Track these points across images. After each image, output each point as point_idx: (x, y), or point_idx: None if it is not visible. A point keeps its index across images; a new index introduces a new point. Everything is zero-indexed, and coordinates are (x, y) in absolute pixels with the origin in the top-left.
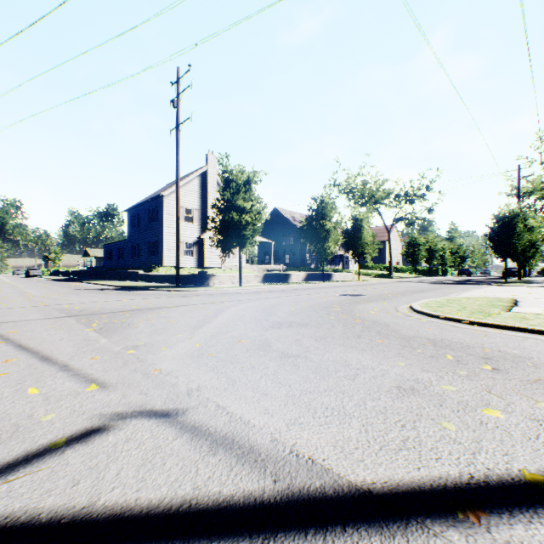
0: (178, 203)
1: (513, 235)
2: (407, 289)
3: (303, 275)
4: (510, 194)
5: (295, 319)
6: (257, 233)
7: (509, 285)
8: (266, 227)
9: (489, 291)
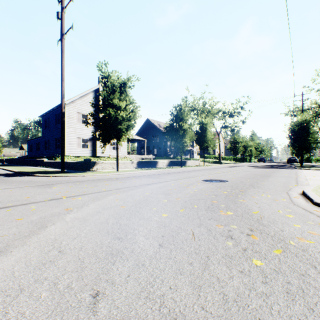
0: (63, 101)
1: (309, 134)
2: (249, 173)
3: (167, 162)
4: (287, 113)
5: (176, 282)
6: (130, 128)
7: (312, 169)
8: (142, 131)
9: (317, 174)
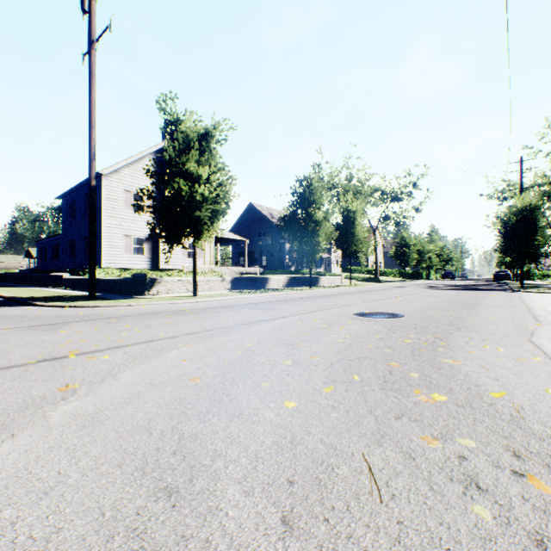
0: (92, 165)
1: (536, 230)
2: (437, 299)
3: (285, 279)
4: (492, 195)
5: None
6: (219, 216)
7: (545, 291)
8: (241, 225)
9: None
